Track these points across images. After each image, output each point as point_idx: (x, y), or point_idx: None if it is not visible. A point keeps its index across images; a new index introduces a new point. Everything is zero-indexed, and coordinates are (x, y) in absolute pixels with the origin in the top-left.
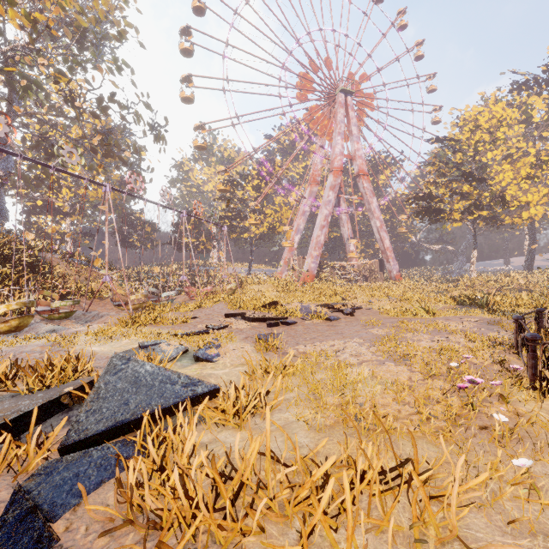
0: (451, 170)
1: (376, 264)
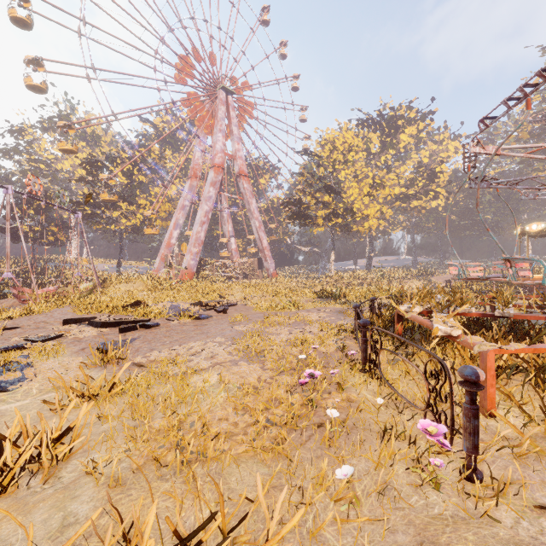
0: (316, 181)
1: (255, 262)
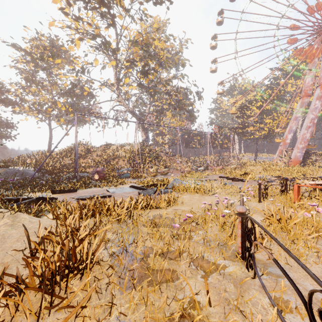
0: None
1: None
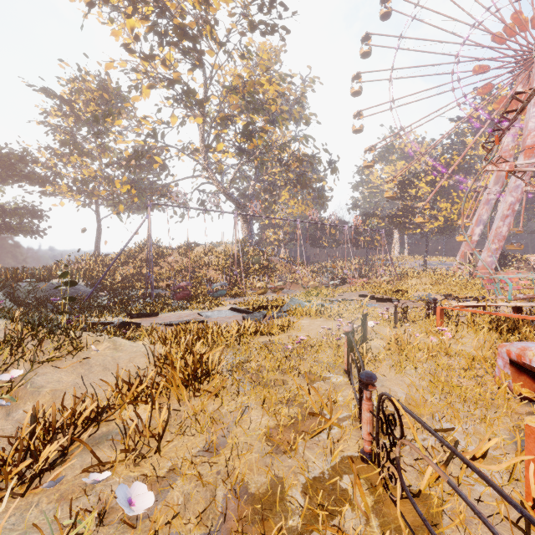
0: None
1: None
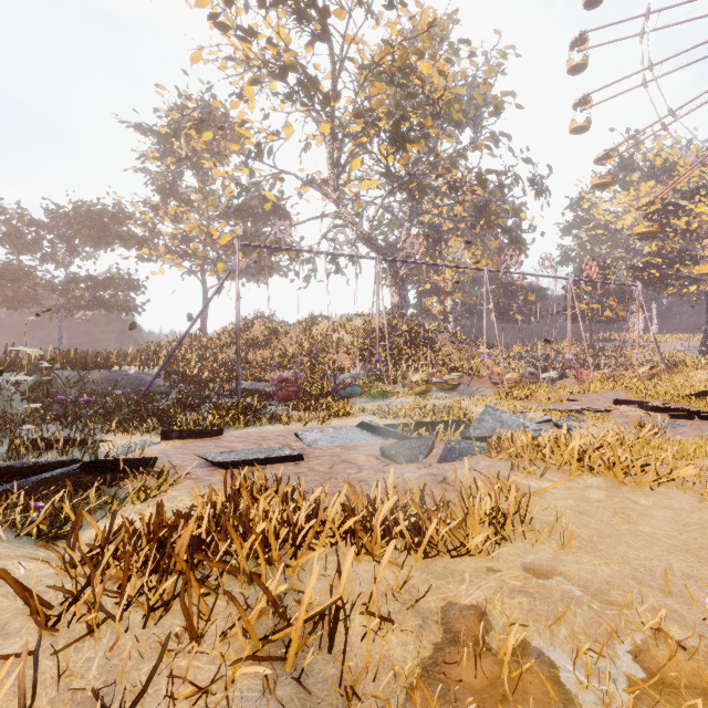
0: None
1: None
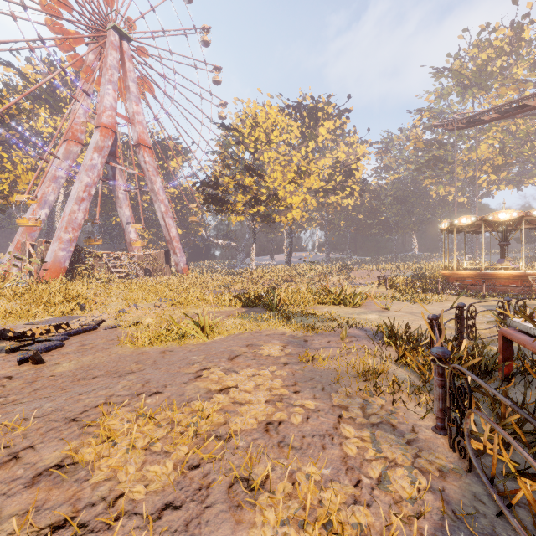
0: (235, 162)
1: (161, 255)
